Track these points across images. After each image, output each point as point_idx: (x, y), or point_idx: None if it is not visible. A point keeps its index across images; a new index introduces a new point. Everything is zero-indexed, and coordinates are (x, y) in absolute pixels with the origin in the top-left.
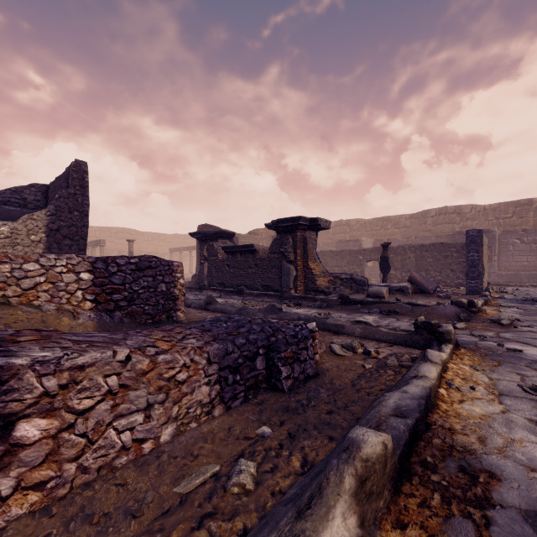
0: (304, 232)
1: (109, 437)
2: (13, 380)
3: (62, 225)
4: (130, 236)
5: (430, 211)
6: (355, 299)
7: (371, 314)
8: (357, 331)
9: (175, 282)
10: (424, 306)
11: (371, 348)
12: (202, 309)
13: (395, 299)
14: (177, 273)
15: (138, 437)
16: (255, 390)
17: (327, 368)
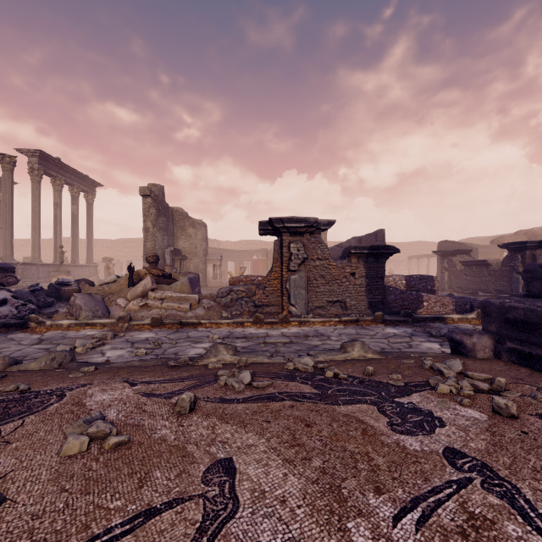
0: (534, 250)
1: (434, 309)
2: (423, 296)
3: None
4: None
5: None
6: None
7: None
8: None
9: (434, 285)
10: None
11: None
12: None
13: None
14: (435, 281)
15: (438, 311)
16: (466, 313)
17: None
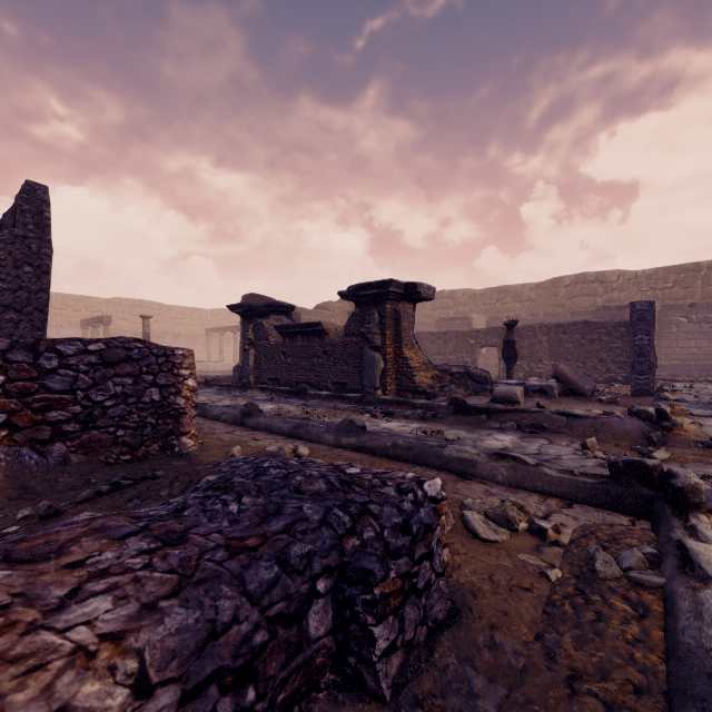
0: (397, 303)
1: None
2: None
3: (2, 287)
4: (151, 311)
5: (564, 279)
6: (475, 406)
7: (504, 431)
8: (499, 472)
9: (179, 384)
10: (585, 418)
11: (543, 520)
12: (237, 424)
13: (535, 404)
14: (182, 370)
15: None
16: (304, 701)
17: (471, 586)
